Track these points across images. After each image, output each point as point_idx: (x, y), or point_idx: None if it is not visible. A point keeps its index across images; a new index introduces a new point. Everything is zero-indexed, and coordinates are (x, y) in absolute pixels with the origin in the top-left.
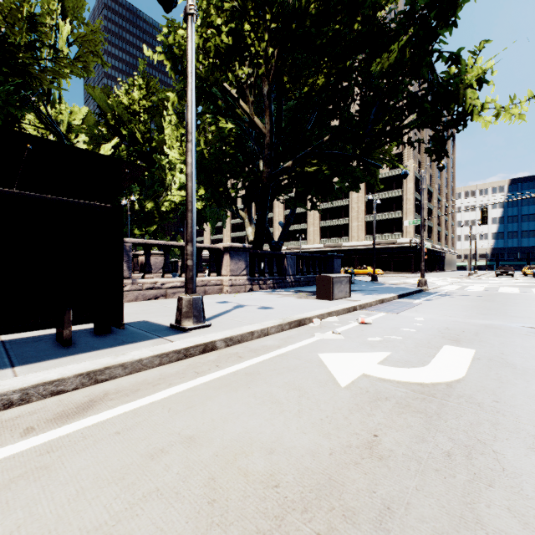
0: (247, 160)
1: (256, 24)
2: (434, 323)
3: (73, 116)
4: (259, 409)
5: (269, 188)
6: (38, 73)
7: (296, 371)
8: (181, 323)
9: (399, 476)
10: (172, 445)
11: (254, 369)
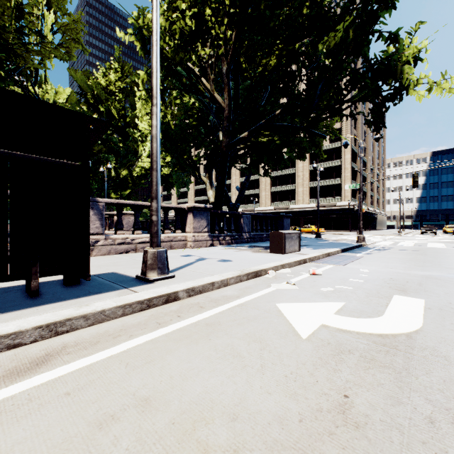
0: (208, 132)
1: (216, 9)
2: (378, 274)
3: (58, 96)
4: (220, 364)
5: (228, 156)
6: (23, 53)
7: (256, 321)
8: (146, 275)
9: (383, 452)
10: (125, 410)
11: (215, 320)
